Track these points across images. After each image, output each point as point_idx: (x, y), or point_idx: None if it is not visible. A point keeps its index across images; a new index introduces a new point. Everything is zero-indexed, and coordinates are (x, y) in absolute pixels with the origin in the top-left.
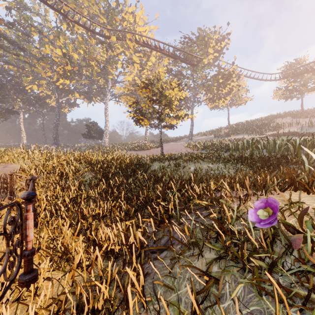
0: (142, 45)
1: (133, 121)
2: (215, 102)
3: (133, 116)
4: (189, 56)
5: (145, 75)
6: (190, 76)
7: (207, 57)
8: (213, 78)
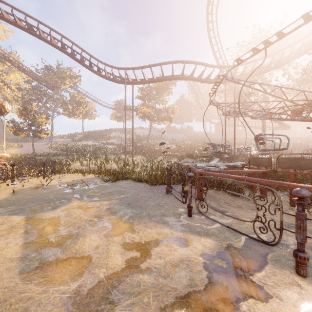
0: (3, 58)
1: (15, 134)
2: (71, 116)
3: (15, 131)
4: (50, 81)
5: (2, 78)
6: (51, 97)
7: (65, 85)
8: (69, 103)
